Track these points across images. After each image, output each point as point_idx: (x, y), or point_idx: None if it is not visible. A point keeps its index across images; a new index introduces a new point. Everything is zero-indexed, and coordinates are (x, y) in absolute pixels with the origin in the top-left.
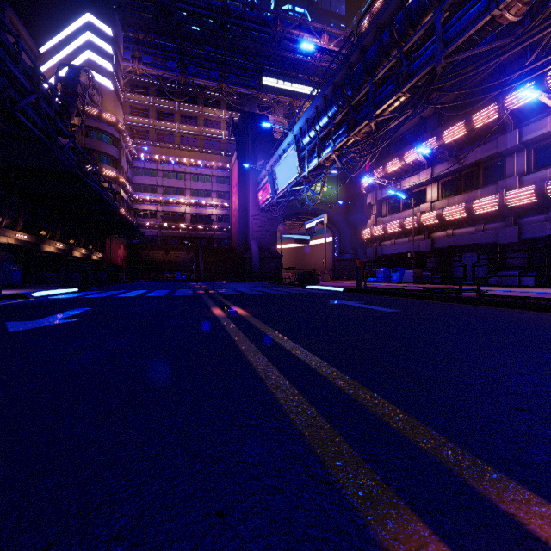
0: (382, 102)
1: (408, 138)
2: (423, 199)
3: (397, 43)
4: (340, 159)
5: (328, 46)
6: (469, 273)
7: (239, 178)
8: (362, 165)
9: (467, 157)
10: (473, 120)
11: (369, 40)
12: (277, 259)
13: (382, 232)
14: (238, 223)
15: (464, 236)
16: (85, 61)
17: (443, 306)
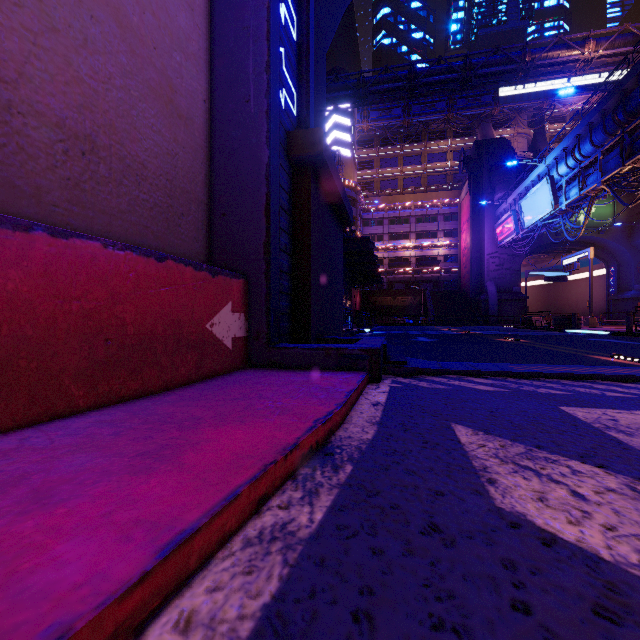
0: None
1: None
2: None
3: None
4: (611, 188)
5: (595, 53)
6: None
7: (472, 214)
8: None
9: None
10: None
11: None
12: (520, 301)
13: None
14: (471, 263)
15: None
16: (332, 141)
17: None
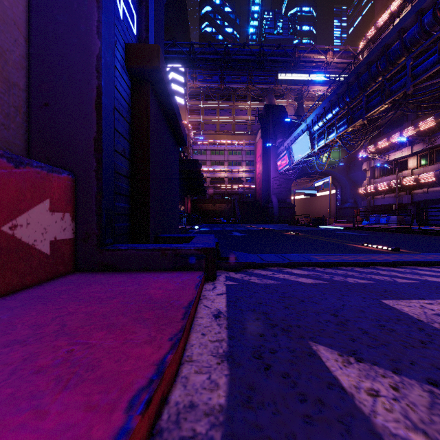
0: (372, 107)
1: (394, 123)
2: (406, 166)
3: (381, 73)
4: (341, 141)
5: (332, 59)
6: (439, 218)
7: (263, 152)
8: (358, 146)
9: (437, 140)
10: (439, 116)
11: (362, 70)
12: (291, 208)
13: (374, 189)
14: (262, 183)
15: (435, 193)
16: None
17: (395, 234)
